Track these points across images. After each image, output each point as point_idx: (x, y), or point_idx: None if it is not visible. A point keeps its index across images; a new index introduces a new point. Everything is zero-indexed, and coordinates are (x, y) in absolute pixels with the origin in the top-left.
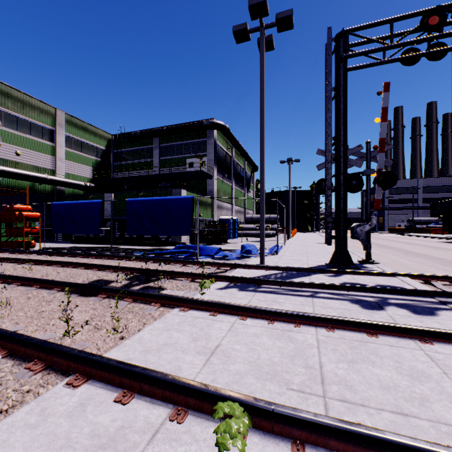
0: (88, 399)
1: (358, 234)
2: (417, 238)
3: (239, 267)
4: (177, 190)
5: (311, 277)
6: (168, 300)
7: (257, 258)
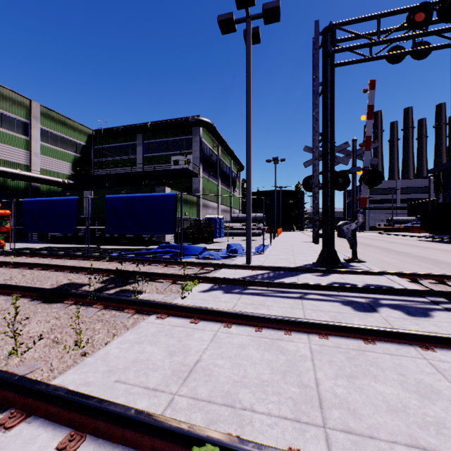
0: (21, 447)
1: (344, 232)
2: (397, 237)
3: (225, 267)
4: (161, 188)
5: (299, 277)
6: (144, 306)
7: (243, 257)
